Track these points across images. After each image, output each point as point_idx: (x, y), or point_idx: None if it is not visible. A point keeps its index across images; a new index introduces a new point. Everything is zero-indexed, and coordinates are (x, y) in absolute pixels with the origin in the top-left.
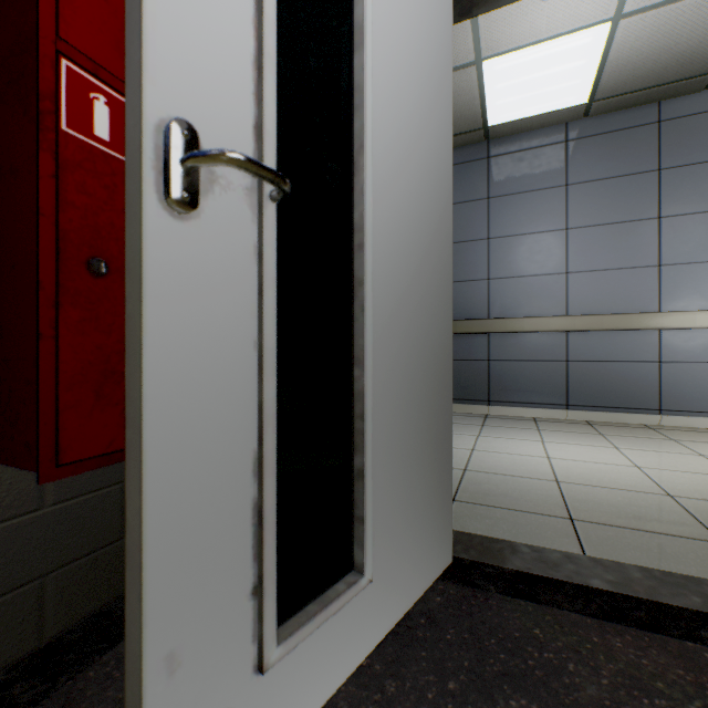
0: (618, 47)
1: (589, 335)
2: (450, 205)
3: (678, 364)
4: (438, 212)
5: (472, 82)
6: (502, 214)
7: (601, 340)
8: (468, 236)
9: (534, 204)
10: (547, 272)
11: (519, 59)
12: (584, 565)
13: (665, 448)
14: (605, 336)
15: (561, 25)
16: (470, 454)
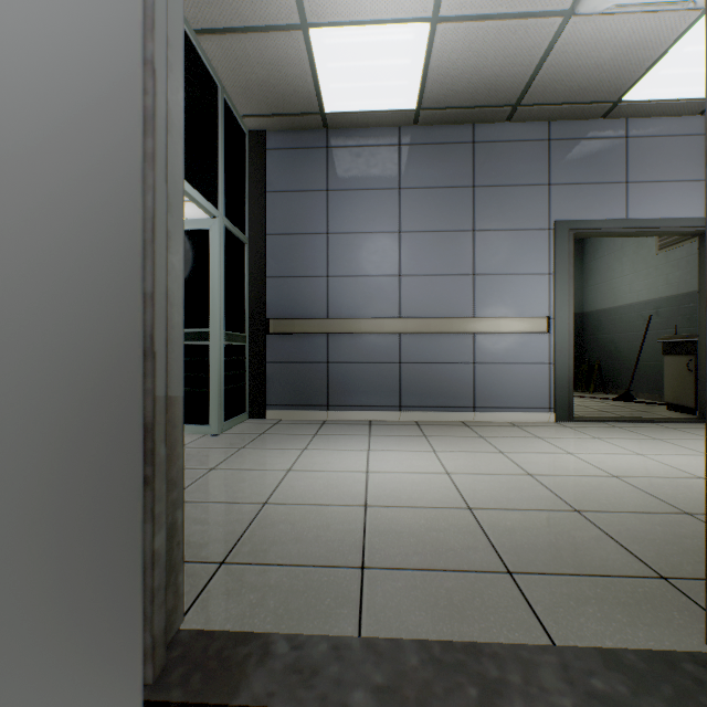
0: (438, 54)
1: (419, 338)
2: (136, 109)
3: (488, 365)
4: (87, 105)
5: (302, 52)
6: (341, 209)
7: (429, 342)
8: (307, 228)
9: (371, 203)
10: (382, 273)
11: (348, 37)
12: (353, 661)
13: (474, 447)
14: (432, 339)
15: (385, 10)
16: (284, 477)
